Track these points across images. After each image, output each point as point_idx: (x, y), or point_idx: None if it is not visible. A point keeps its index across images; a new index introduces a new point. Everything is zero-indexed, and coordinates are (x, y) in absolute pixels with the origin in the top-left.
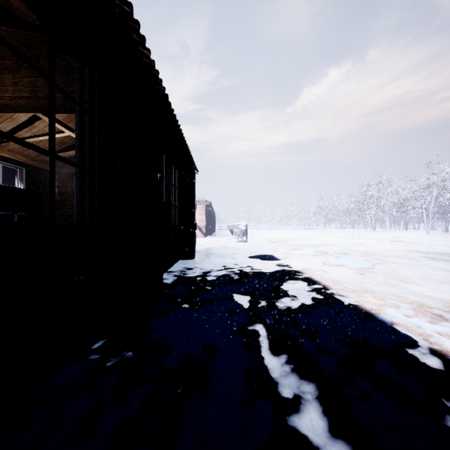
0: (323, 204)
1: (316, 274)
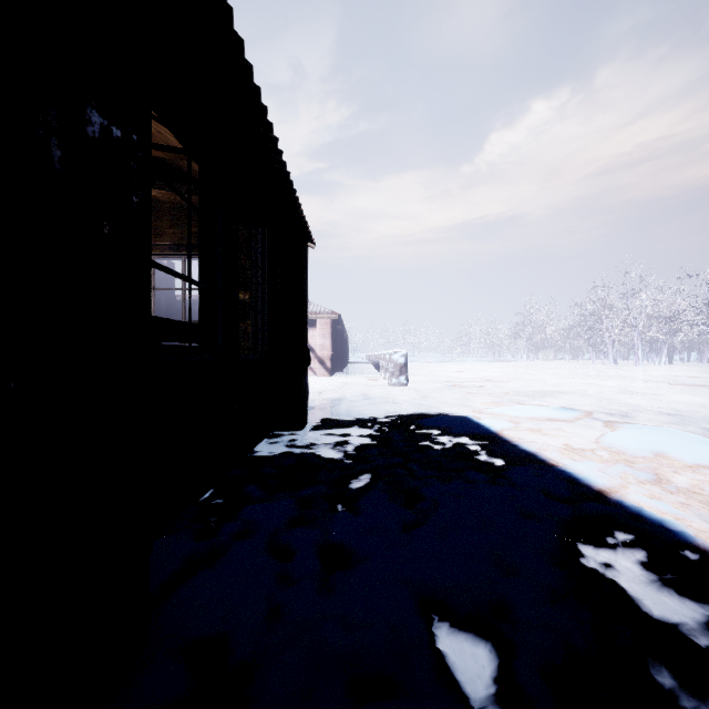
0: (525, 321)
1: (626, 489)
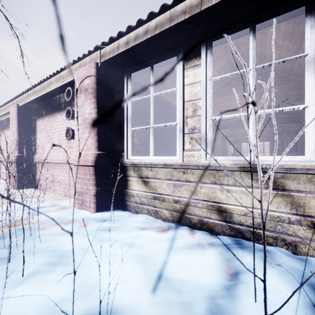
0: None
1: None
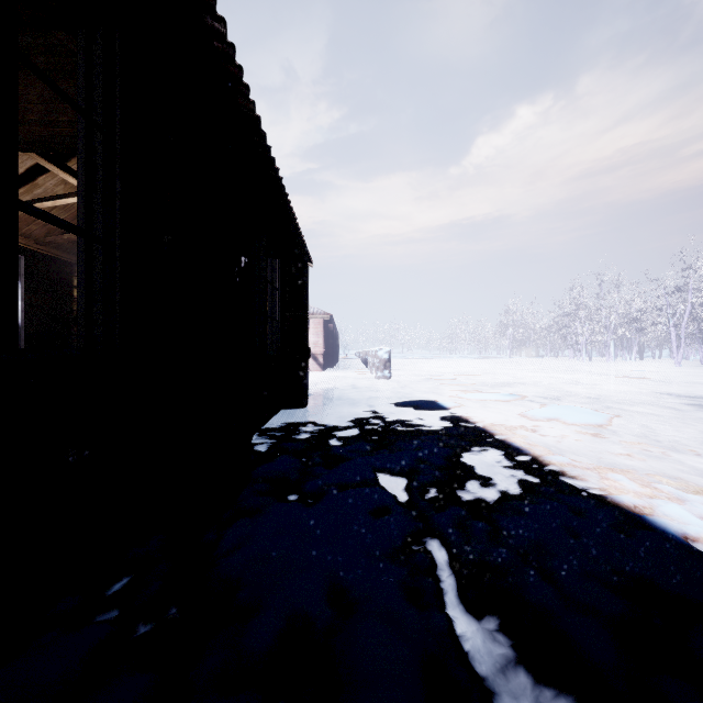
0: (508, 319)
1: (515, 435)
